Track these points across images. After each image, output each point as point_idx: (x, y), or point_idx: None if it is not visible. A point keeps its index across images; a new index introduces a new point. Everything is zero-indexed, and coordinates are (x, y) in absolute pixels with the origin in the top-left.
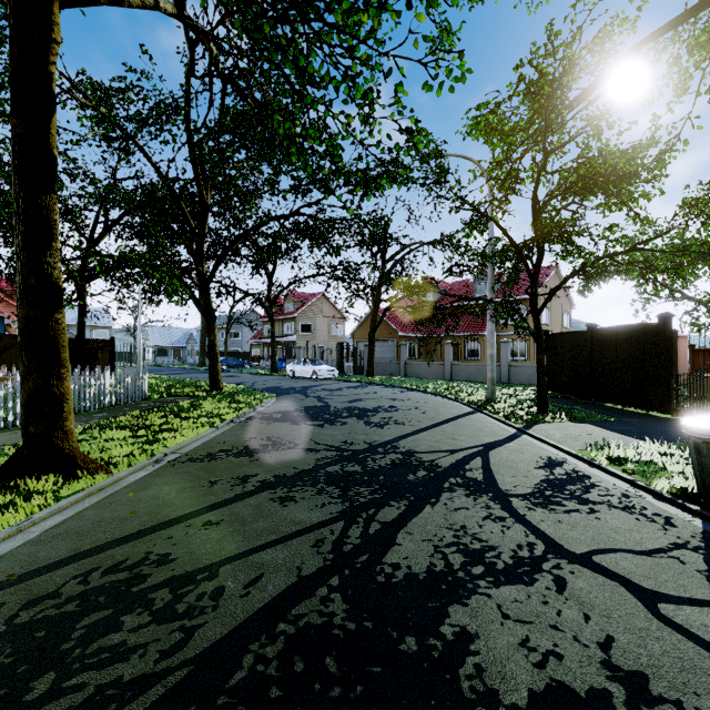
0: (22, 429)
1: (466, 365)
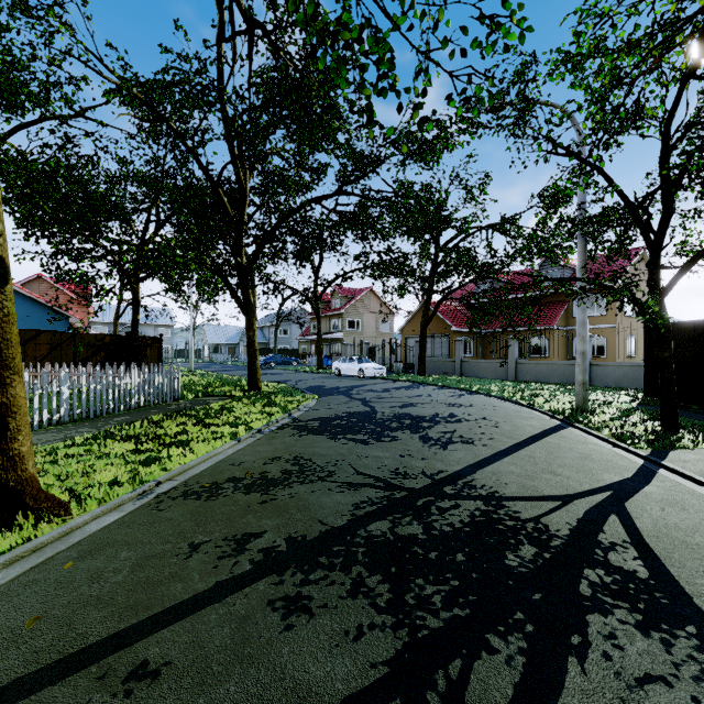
0: None
1: (535, 364)
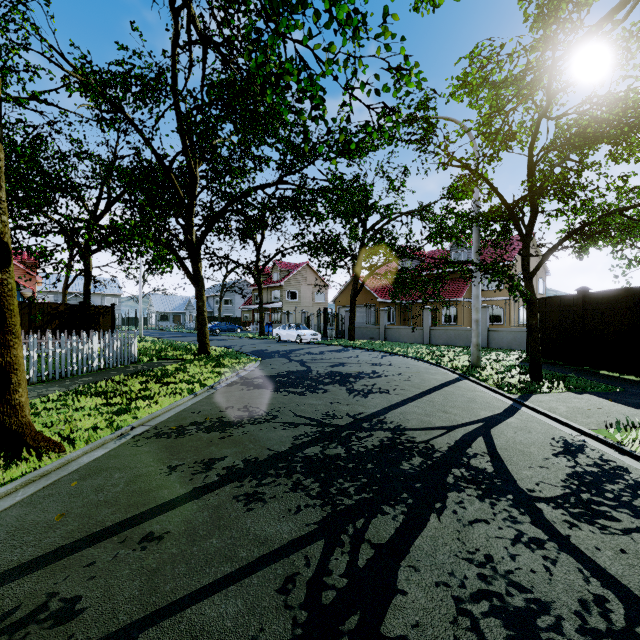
0: None
1: (445, 330)
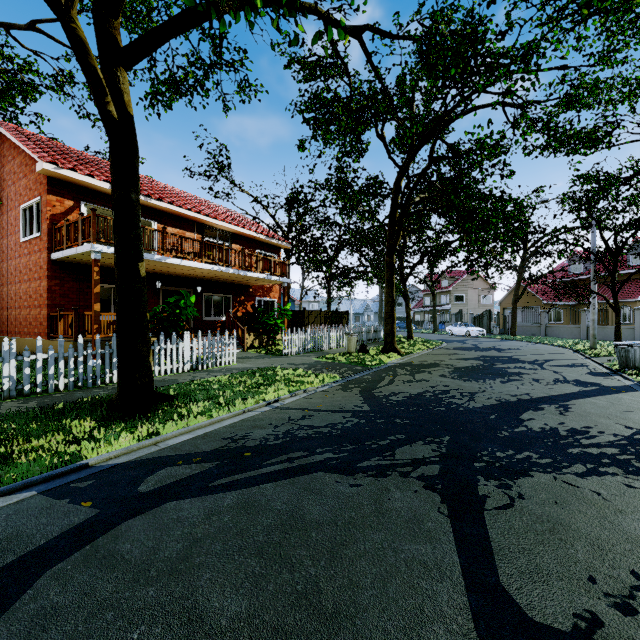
0: (385, 340)
1: (601, 328)
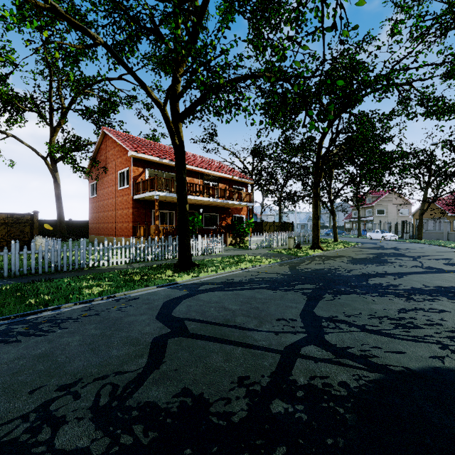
0: (312, 241)
1: None
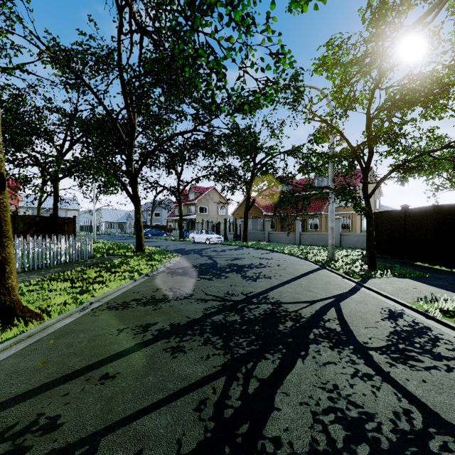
0: None
1: (310, 234)
